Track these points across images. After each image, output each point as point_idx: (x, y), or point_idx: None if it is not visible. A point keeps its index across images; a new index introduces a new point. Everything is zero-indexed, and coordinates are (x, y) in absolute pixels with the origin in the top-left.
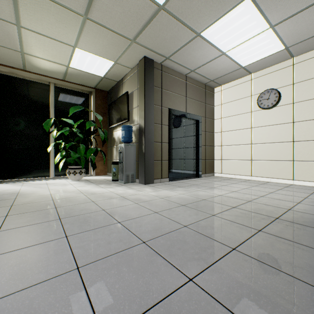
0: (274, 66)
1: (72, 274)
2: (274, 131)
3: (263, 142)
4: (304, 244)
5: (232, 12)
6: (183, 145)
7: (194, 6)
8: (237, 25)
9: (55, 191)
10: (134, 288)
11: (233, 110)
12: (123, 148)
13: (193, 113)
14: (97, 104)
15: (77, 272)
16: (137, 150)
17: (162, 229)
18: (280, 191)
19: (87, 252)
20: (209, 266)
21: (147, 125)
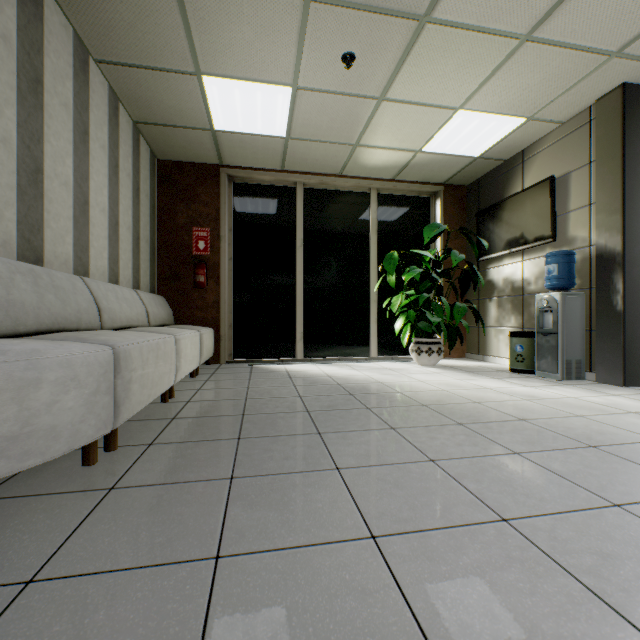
0: None
1: None
2: None
3: None
4: None
5: None
6: None
7: None
8: None
9: (440, 385)
10: None
11: None
12: (556, 302)
13: None
14: (447, 216)
15: None
16: (587, 307)
17: None
18: None
19: None
20: None
21: (629, 247)
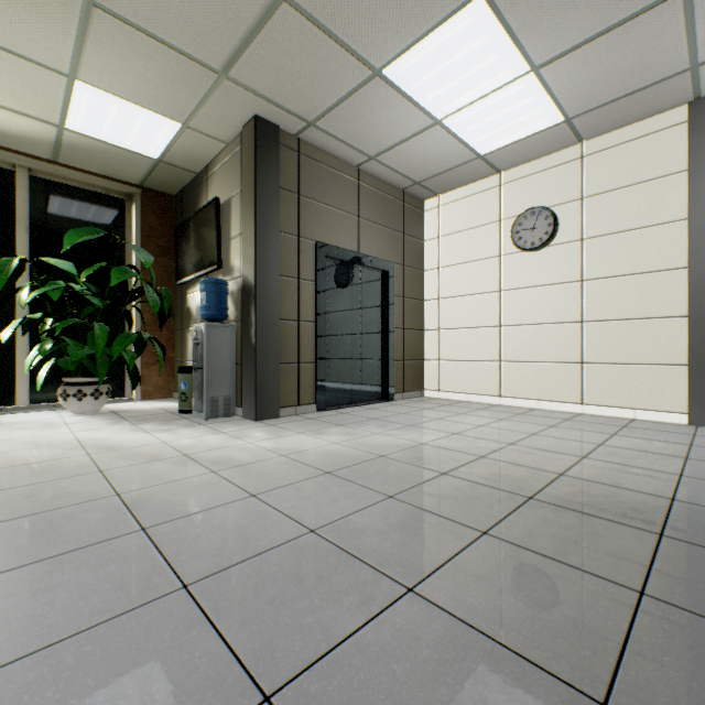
0: (544, 159)
1: None
2: (544, 299)
3: (524, 323)
4: (575, 563)
5: (448, 25)
6: (352, 327)
7: (360, 1)
8: (462, 59)
9: (11, 445)
10: None
11: (463, 251)
12: (203, 334)
13: (376, 255)
14: (148, 226)
15: None
16: (240, 340)
17: (249, 544)
18: (553, 429)
19: (1, 634)
20: (332, 648)
21: (262, 280)
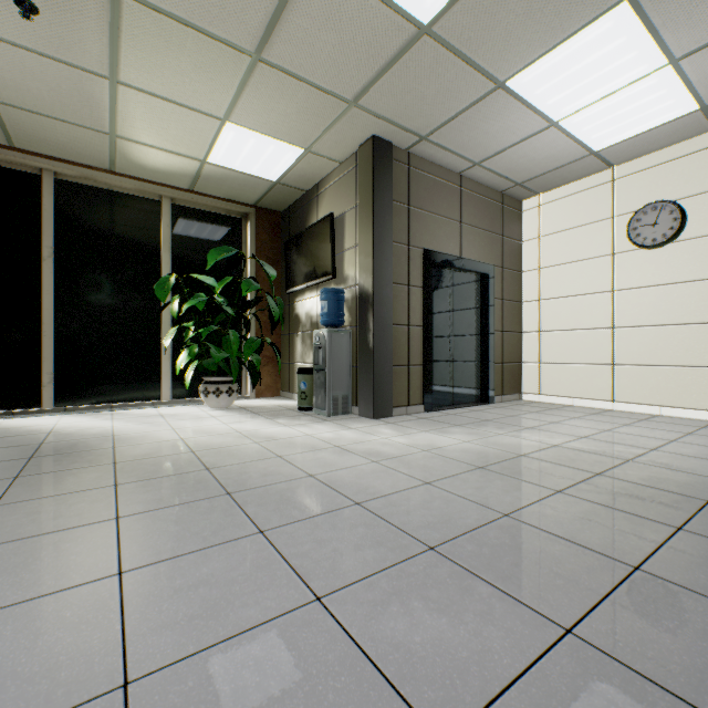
0: (668, 150)
1: (313, 610)
2: (668, 299)
3: (642, 324)
4: None
5: (585, 32)
6: (453, 331)
7: (499, 24)
8: (593, 62)
9: (188, 432)
10: (455, 645)
11: (567, 251)
12: (325, 338)
13: (476, 259)
14: (260, 242)
15: (320, 606)
16: (355, 344)
17: (458, 521)
18: (693, 437)
19: (321, 567)
20: (596, 603)
21: (378, 288)
